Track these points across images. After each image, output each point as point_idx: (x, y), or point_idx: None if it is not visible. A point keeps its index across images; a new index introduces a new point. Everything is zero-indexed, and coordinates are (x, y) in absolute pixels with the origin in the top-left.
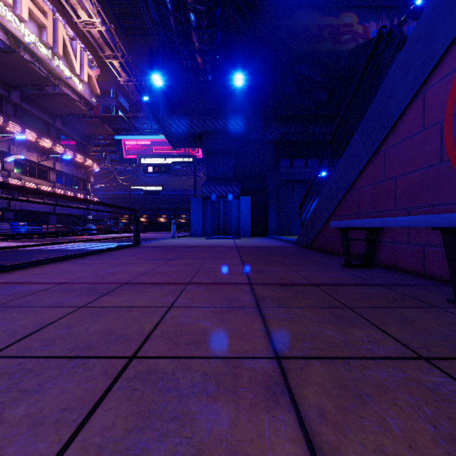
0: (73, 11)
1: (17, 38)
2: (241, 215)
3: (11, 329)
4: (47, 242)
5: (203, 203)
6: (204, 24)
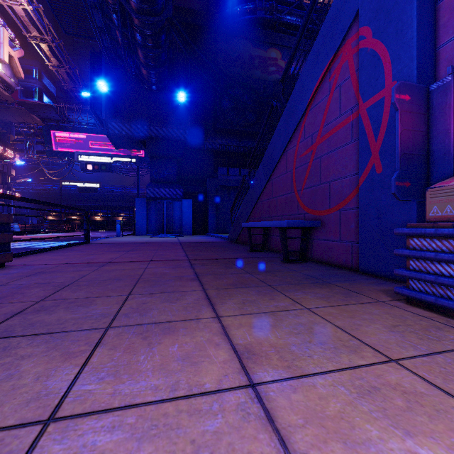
0: None
1: None
2: (184, 215)
3: (69, 277)
4: None
5: (147, 204)
6: (150, 44)
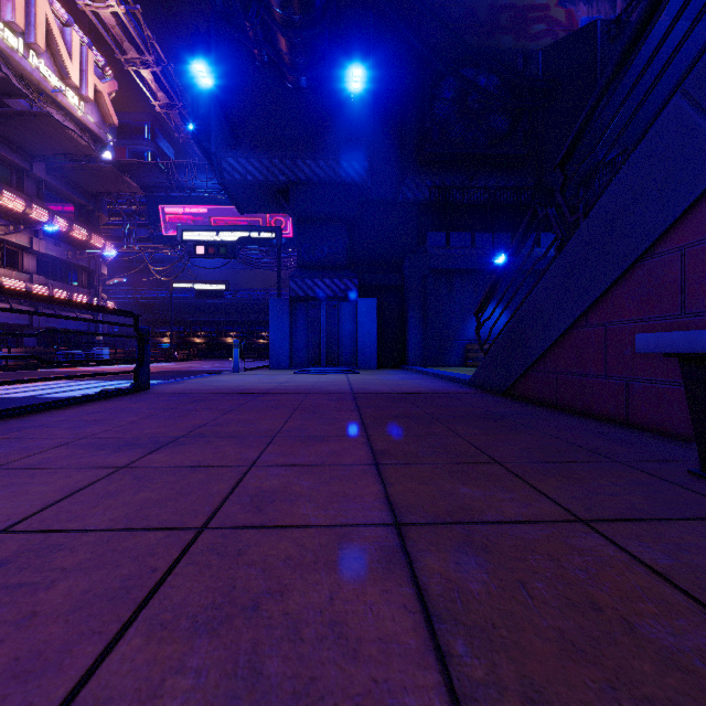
0: None
1: None
2: (360, 330)
3: None
4: None
5: (291, 308)
6: None
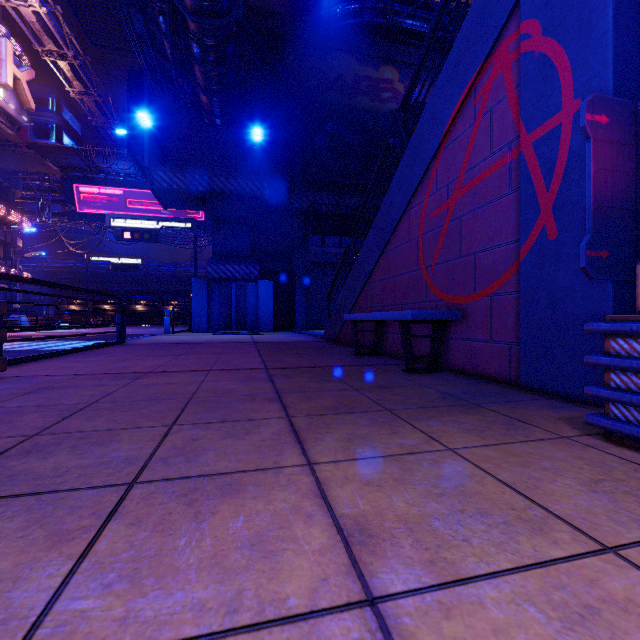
0: None
1: None
2: (261, 304)
3: (85, 395)
4: None
5: (209, 287)
6: (212, 60)
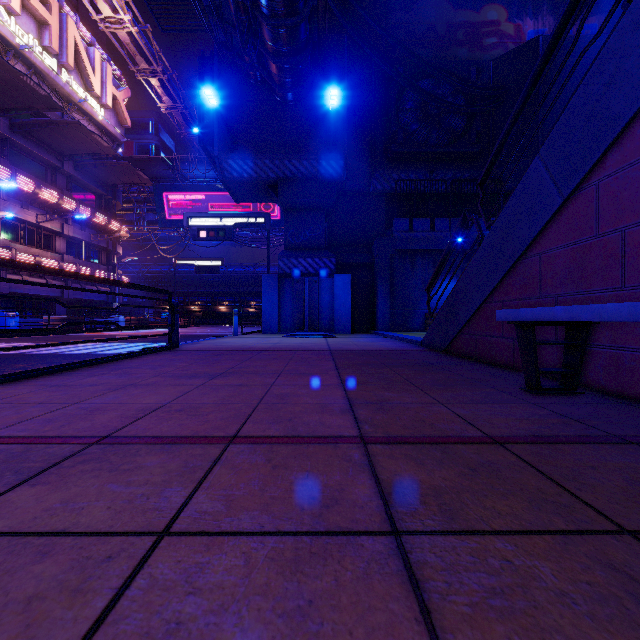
0: (91, 4)
1: (4, 39)
2: (337, 301)
3: None
4: (42, 342)
5: (280, 283)
6: (281, 10)
